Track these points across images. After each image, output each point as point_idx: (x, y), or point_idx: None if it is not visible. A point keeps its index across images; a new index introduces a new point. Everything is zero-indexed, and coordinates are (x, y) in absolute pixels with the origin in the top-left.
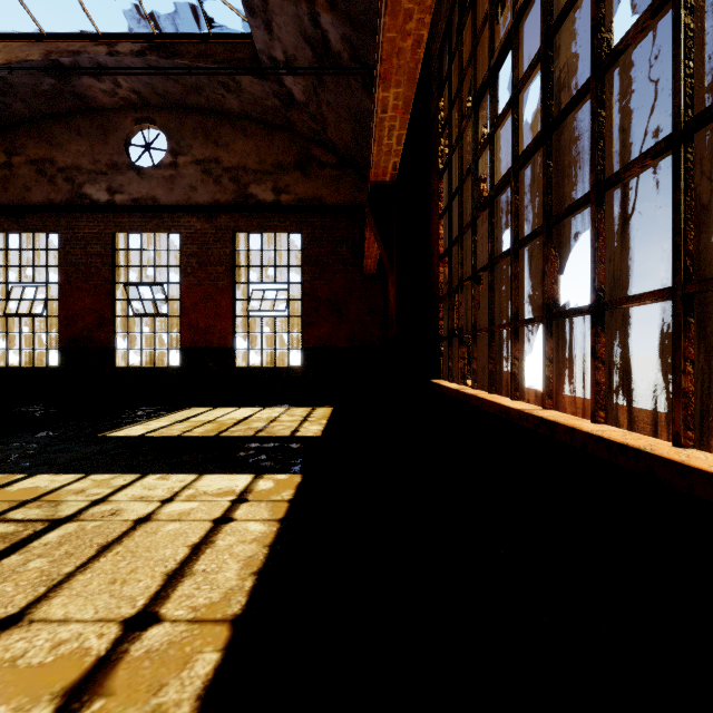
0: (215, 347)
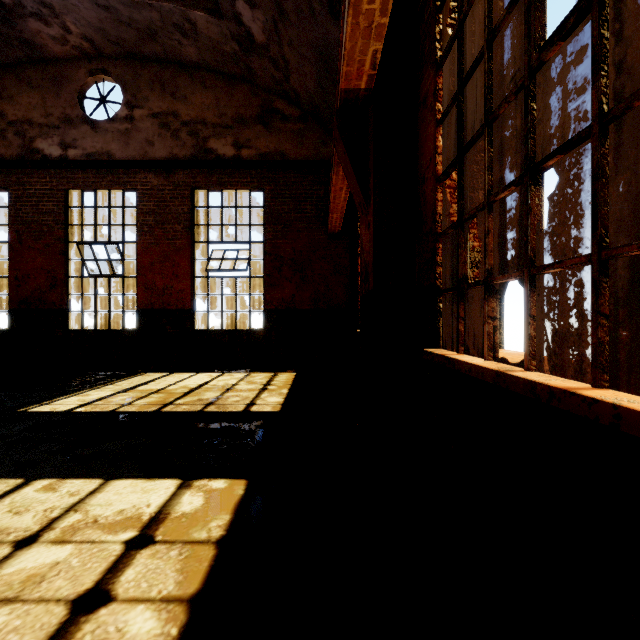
0: (173, 308)
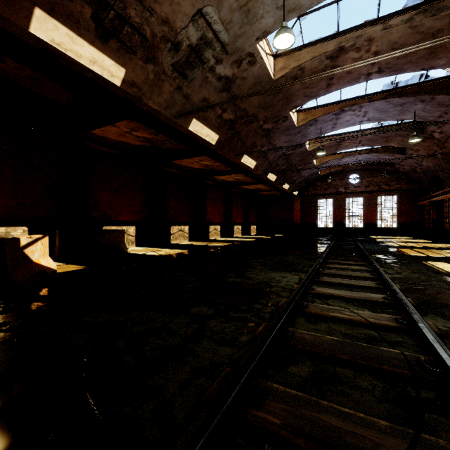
0: (372, 223)
